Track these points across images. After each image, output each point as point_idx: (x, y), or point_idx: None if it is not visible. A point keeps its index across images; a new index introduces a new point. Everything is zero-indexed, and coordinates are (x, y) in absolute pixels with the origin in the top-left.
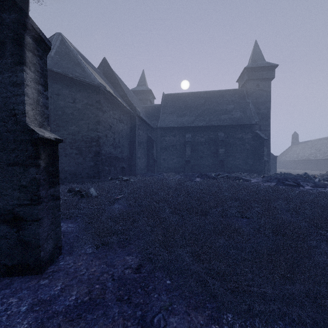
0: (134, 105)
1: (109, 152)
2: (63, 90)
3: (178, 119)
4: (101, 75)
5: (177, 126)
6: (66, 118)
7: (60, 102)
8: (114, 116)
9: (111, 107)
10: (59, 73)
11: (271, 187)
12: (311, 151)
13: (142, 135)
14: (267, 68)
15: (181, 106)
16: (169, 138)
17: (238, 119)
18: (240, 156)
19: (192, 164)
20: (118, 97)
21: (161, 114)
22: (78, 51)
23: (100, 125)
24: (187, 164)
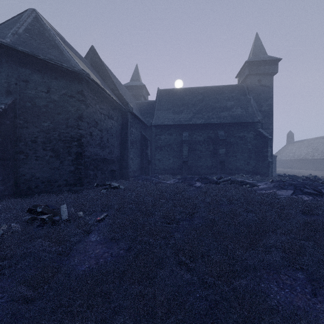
0: (125, 100)
1: (95, 153)
2: (34, 76)
3: (174, 116)
4: (87, 64)
5: (173, 123)
6: (38, 111)
7: (29, 91)
8: (101, 111)
9: (98, 100)
10: (26, 53)
11: (295, 199)
12: (308, 151)
13: (135, 133)
14: (269, 63)
15: (178, 102)
16: (164, 136)
17: (239, 116)
18: (241, 156)
19: (190, 165)
20: (106, 89)
21: (156, 111)
22: (58, 34)
23: (82, 121)
24: (184, 165)
